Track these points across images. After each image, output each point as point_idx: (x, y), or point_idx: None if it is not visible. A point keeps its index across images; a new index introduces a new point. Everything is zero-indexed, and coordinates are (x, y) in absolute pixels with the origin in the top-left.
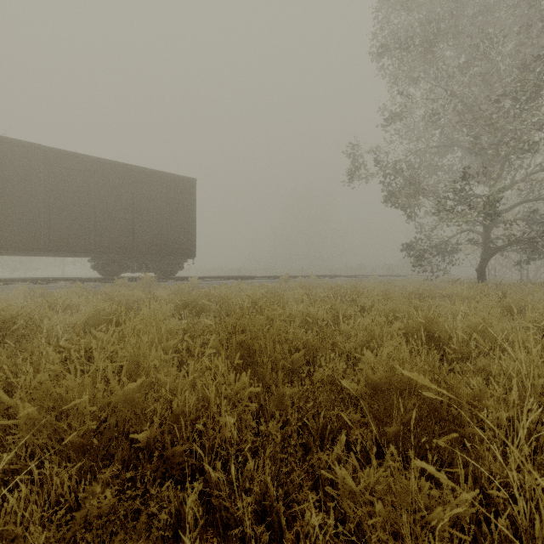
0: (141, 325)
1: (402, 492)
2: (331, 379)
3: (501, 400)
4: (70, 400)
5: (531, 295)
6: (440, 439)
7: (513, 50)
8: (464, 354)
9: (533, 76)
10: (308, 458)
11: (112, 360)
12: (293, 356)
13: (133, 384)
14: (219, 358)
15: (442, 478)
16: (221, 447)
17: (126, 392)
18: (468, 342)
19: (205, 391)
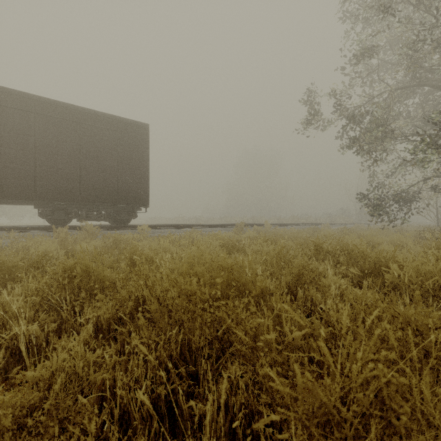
0: None
1: None
2: None
3: None
4: None
5: None
6: None
7: None
8: None
9: None
10: None
11: None
12: None
13: None
14: None
15: None
16: None
17: None
18: None
19: None
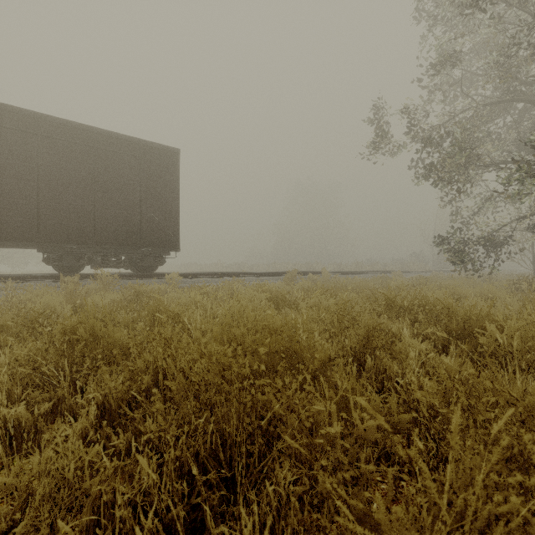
0: None
1: None
2: None
3: None
4: None
5: None
6: None
7: None
8: None
9: None
10: None
11: None
12: None
13: None
14: None
15: None
16: None
17: None
18: None
19: None
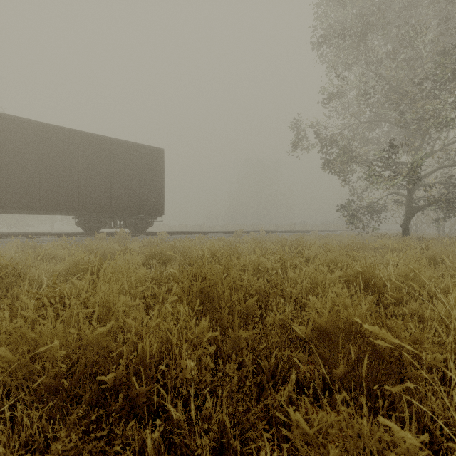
0: (111, 274)
1: (354, 436)
2: (281, 323)
3: (436, 343)
4: (43, 344)
5: (449, 247)
6: (394, 388)
7: (433, 39)
8: (397, 299)
9: (450, 61)
10: (262, 399)
11: (86, 305)
12: (248, 302)
13: (103, 328)
14: (181, 305)
15: (407, 437)
16: (182, 385)
17: (96, 335)
18: (400, 288)
19: (168, 334)
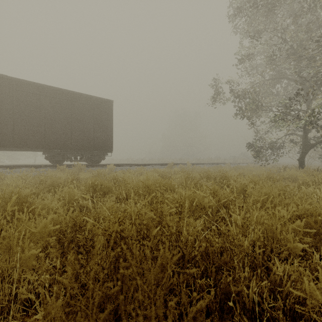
0: None
1: None
2: None
3: None
4: None
5: None
6: None
7: None
8: None
9: None
10: None
11: None
12: (197, 306)
13: None
14: None
15: None
16: None
17: None
18: None
19: None
